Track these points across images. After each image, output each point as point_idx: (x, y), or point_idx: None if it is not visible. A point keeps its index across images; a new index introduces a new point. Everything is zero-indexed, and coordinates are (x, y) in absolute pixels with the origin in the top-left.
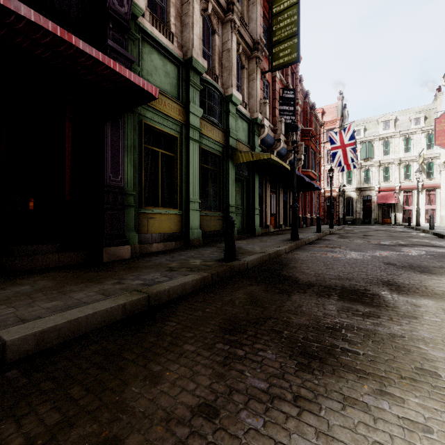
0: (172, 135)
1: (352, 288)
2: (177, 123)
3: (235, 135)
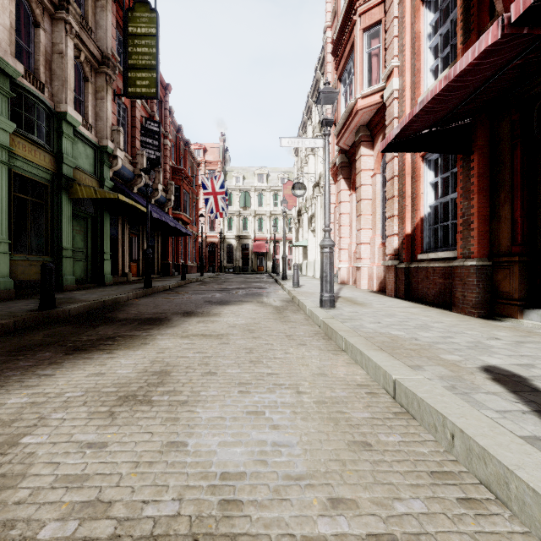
0: None
1: (156, 318)
2: None
3: (72, 162)
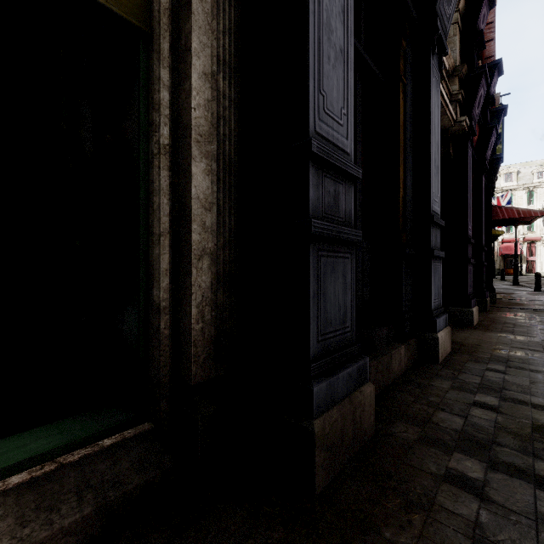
0: None
1: None
2: None
3: None
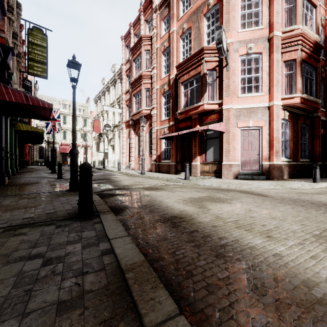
0: None
1: (102, 179)
2: None
3: None
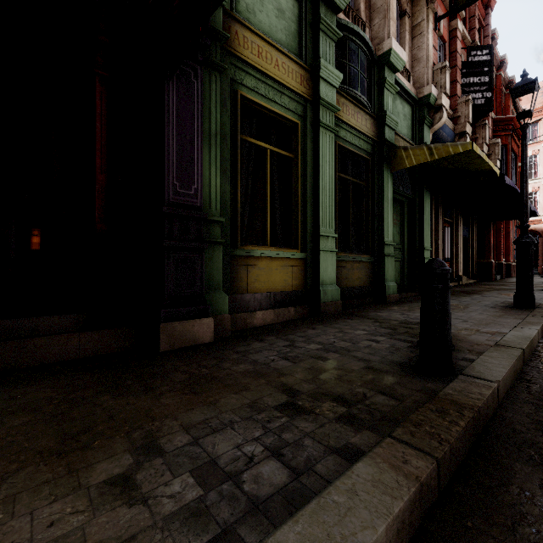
0: (288, 120)
1: None
2: (298, 99)
3: (394, 122)
